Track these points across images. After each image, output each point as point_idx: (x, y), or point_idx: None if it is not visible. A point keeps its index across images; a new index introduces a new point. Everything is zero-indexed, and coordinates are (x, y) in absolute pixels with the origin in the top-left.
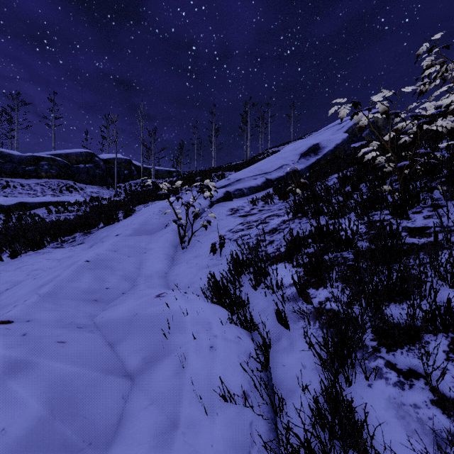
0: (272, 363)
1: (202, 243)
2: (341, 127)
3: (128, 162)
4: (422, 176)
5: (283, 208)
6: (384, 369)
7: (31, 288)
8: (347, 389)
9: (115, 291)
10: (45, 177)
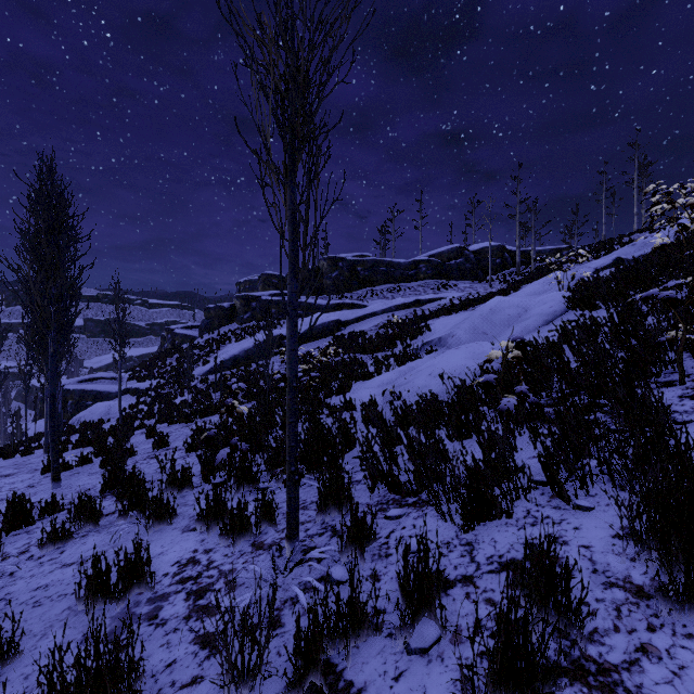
0: None
1: None
2: None
3: (501, 248)
4: None
5: None
6: None
7: None
8: None
9: None
10: (422, 279)
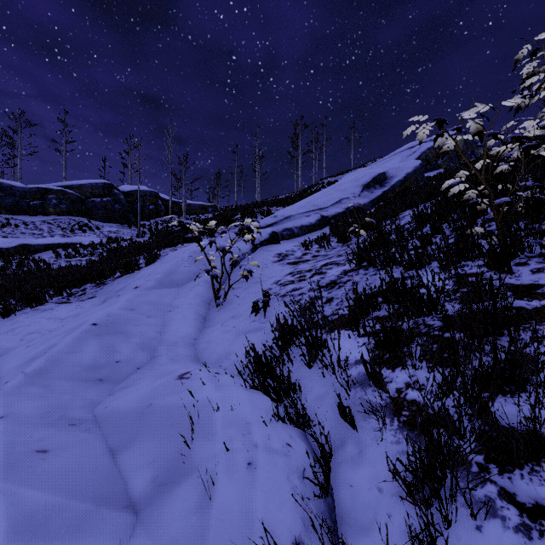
0: (335, 481)
1: (242, 299)
2: (412, 152)
3: (154, 195)
4: (524, 215)
5: (343, 254)
6: (498, 502)
7: (19, 361)
8: (446, 533)
9: (127, 366)
10: (53, 214)
